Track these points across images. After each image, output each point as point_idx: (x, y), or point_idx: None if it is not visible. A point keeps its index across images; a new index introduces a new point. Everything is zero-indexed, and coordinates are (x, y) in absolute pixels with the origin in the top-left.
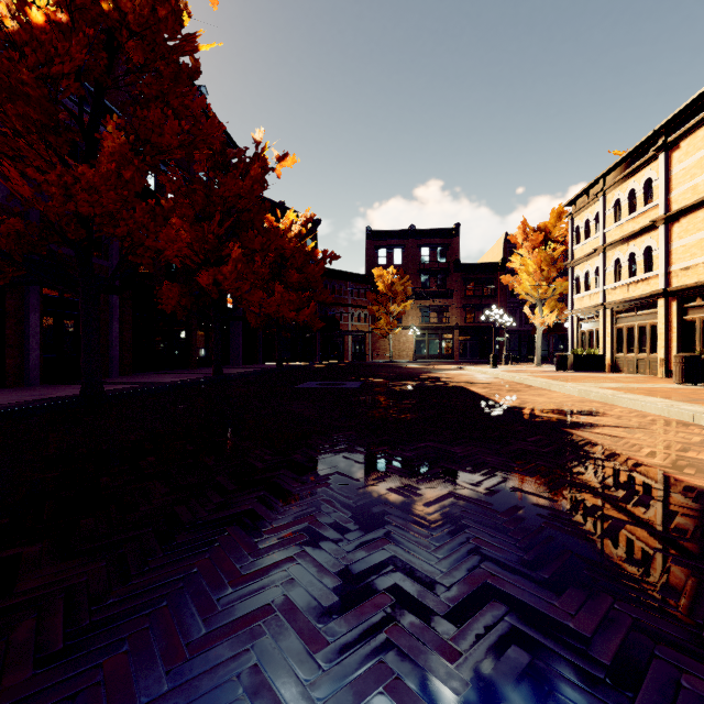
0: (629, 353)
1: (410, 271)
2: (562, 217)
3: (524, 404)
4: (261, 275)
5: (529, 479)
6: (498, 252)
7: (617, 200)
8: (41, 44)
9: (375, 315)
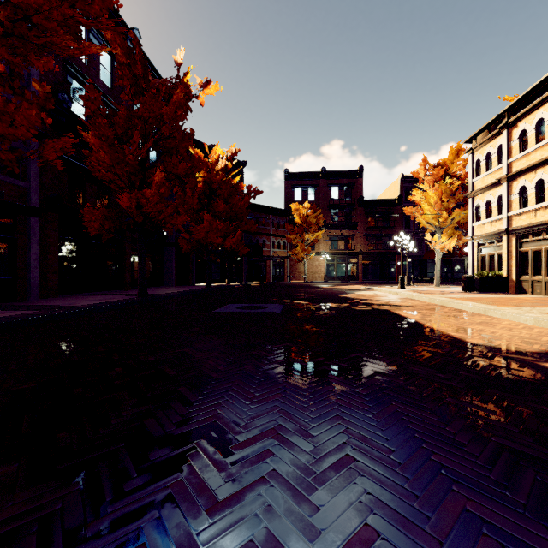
0: (536, 275)
1: (322, 206)
2: (460, 154)
3: (491, 340)
4: (190, 204)
5: None
6: (395, 190)
7: (522, 132)
8: None
9: (292, 242)
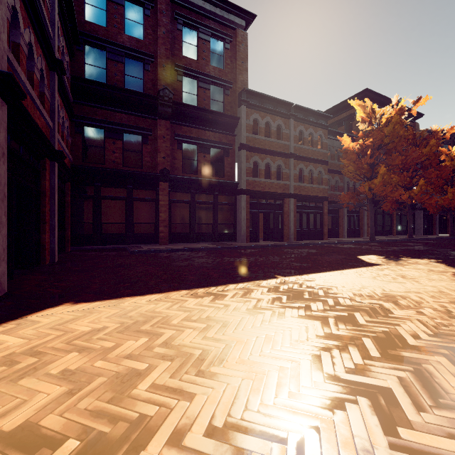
0: None
1: None
2: None
3: None
4: (436, 184)
5: None
6: None
7: None
8: (368, 157)
9: None
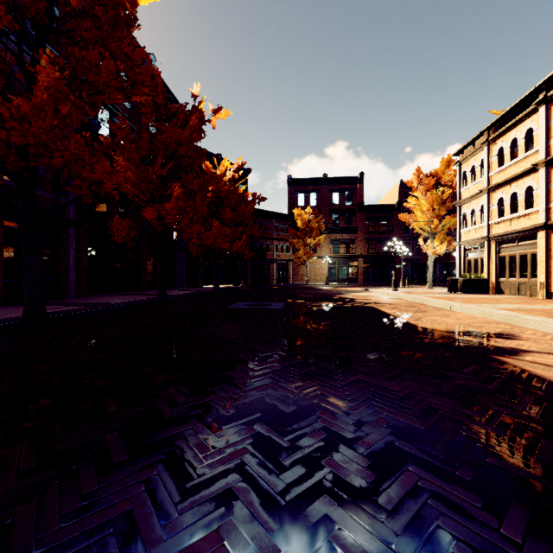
0: (511, 278)
1: (323, 211)
2: (450, 165)
3: (436, 325)
4: (200, 213)
5: (501, 438)
6: (394, 196)
7: (500, 149)
8: None
9: (295, 246)
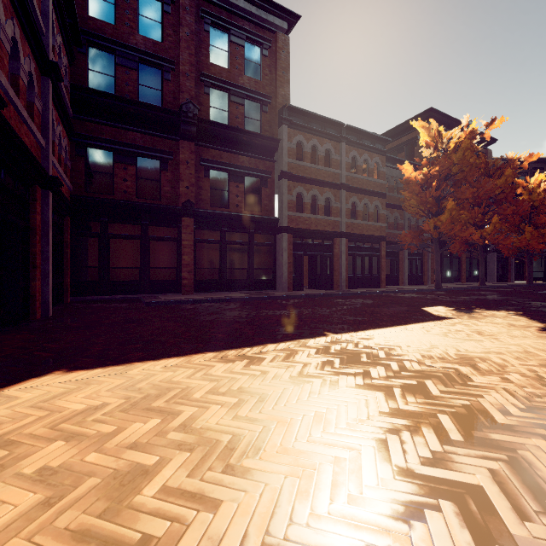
0: None
1: None
2: None
3: None
4: (512, 222)
5: None
6: None
7: None
8: (433, 189)
9: None
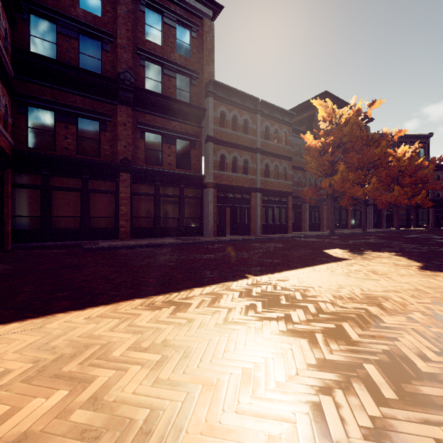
0: None
1: None
2: None
3: None
4: (385, 182)
5: None
6: None
7: None
8: (329, 154)
9: None
